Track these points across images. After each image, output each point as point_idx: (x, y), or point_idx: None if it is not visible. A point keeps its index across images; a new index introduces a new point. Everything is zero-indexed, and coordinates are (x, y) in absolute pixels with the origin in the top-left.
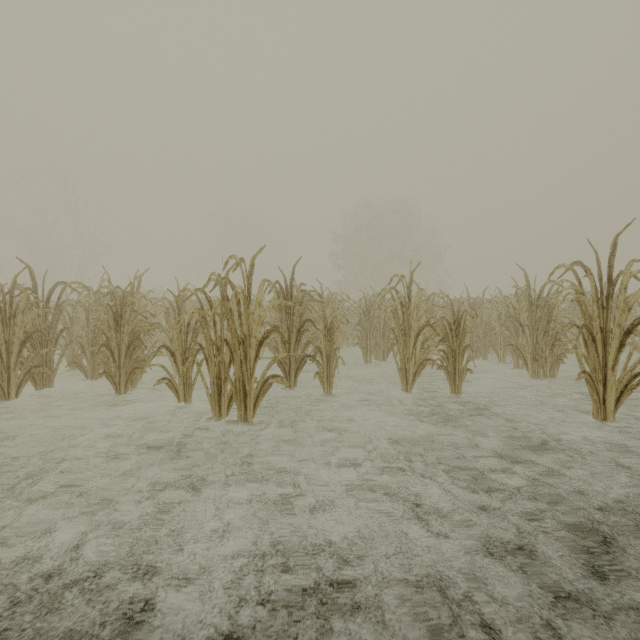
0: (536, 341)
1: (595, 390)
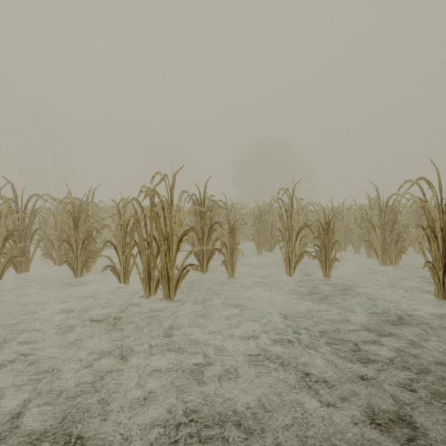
0: (384, 238)
1: (437, 276)
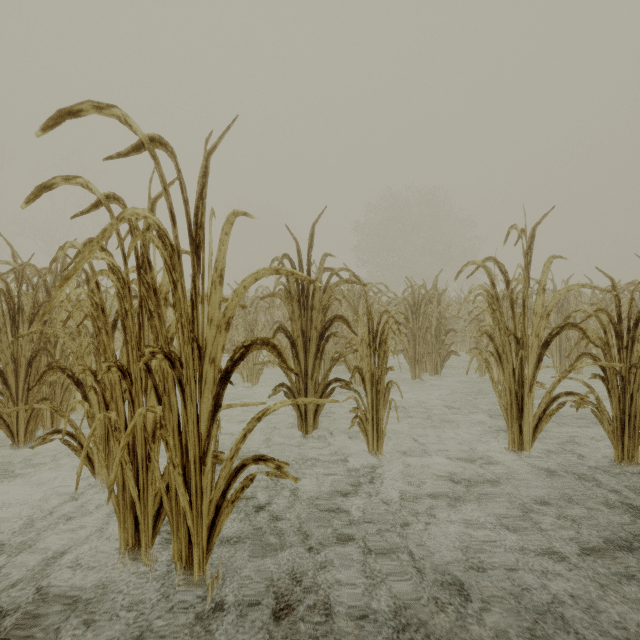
0: None
1: None
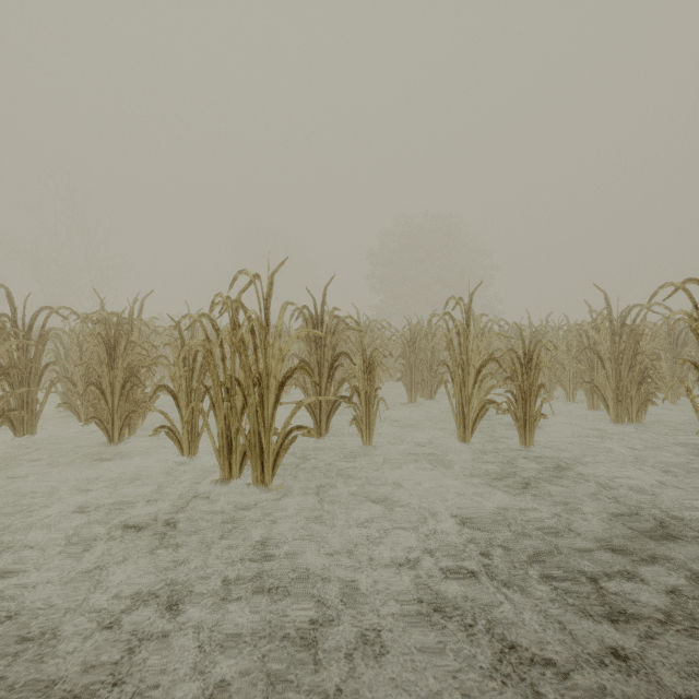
0: (619, 378)
1: None
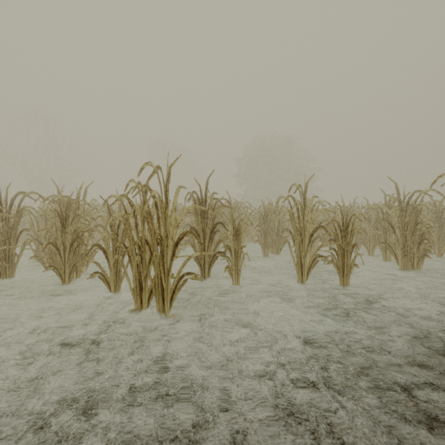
0: (405, 240)
1: None
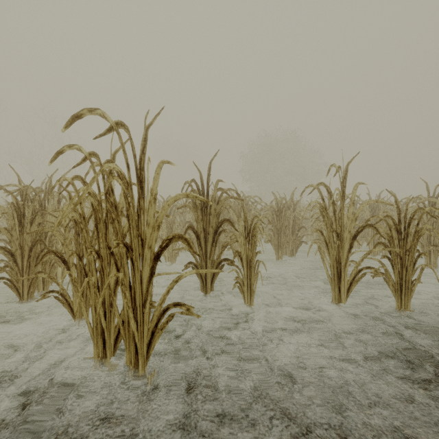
0: None
1: None
